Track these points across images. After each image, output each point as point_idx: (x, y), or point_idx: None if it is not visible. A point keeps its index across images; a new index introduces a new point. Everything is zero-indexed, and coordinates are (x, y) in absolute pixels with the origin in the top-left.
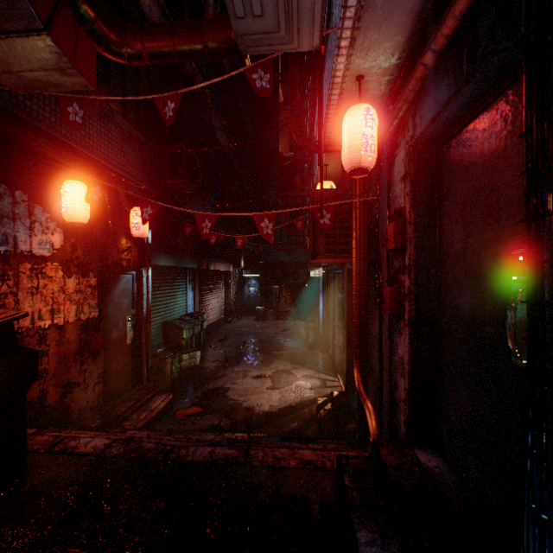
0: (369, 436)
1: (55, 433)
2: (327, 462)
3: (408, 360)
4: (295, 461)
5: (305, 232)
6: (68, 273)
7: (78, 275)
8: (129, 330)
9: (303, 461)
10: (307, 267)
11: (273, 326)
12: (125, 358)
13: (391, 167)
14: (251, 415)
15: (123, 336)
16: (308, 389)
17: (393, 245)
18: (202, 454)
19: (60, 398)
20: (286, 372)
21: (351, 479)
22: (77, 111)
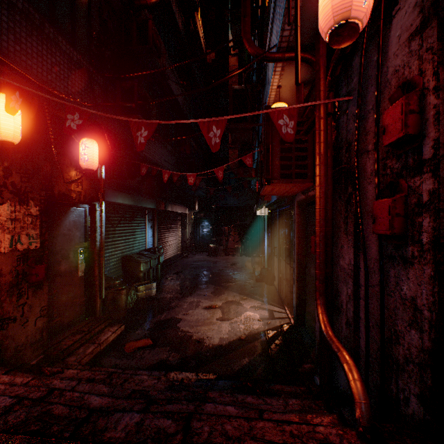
0: (354, 405)
1: None
2: None
3: (432, 305)
4: None
5: (252, 174)
6: (0, 199)
7: (13, 202)
8: (81, 262)
9: None
10: (252, 210)
11: (223, 260)
12: (77, 290)
13: (384, 37)
14: (200, 348)
15: (75, 268)
16: (257, 320)
17: (402, 132)
18: (126, 427)
19: None
20: (235, 303)
21: None
22: None
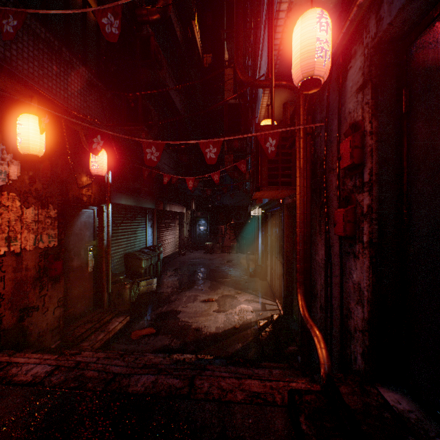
0: (319, 366)
1: (5, 357)
2: (277, 396)
3: (368, 286)
4: (242, 394)
5: (246, 176)
6: (26, 204)
7: (36, 206)
8: (90, 259)
9: (251, 394)
10: (247, 209)
11: (219, 258)
12: (87, 284)
13: (343, 84)
14: (199, 336)
15: (85, 264)
16: (250, 312)
17: (350, 161)
18: (145, 384)
19: (17, 322)
20: (230, 297)
21: (308, 424)
22: (14, 26)
